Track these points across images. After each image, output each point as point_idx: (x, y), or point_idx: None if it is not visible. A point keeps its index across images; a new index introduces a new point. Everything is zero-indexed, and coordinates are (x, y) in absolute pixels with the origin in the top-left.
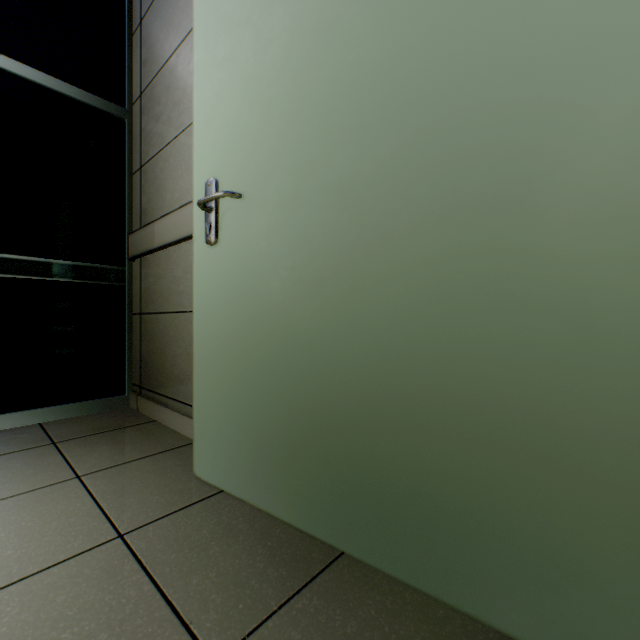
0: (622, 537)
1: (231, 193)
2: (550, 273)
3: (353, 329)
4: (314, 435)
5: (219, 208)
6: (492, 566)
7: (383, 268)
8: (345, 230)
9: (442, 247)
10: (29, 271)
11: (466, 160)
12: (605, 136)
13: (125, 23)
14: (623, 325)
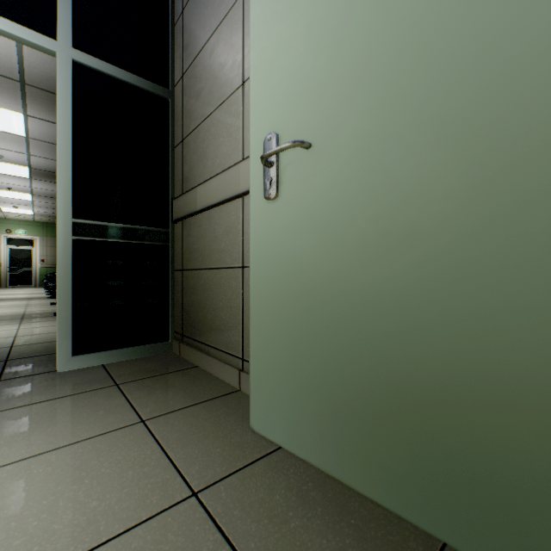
0: None
1: (302, 142)
2: None
3: (469, 286)
4: (407, 406)
5: (279, 162)
6: None
7: (521, 211)
8: (456, 170)
9: None
10: (94, 233)
11: None
12: None
13: (169, 15)
14: None
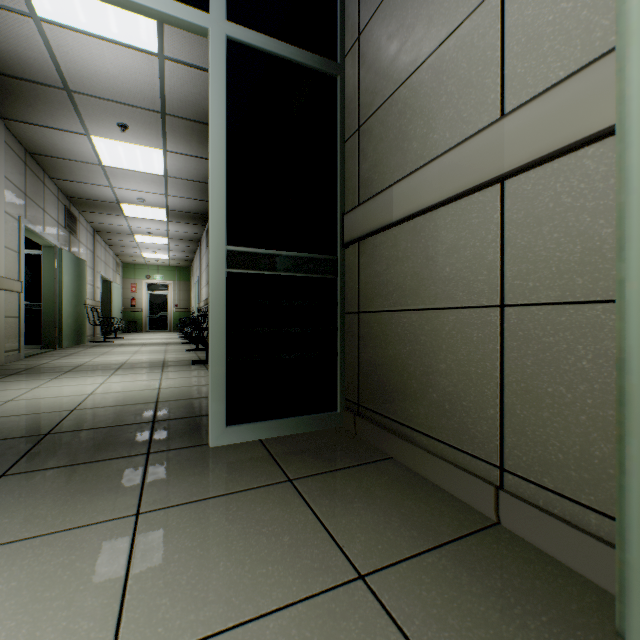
0: None
1: None
2: None
3: None
4: None
5: None
6: None
7: None
8: None
9: None
10: (250, 264)
11: None
12: None
13: None
14: None
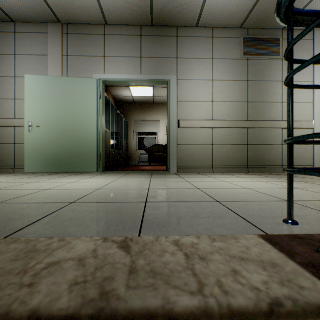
0: (83, 161)
1: (38, 126)
2: (79, 142)
3: (60, 146)
4: (54, 159)
5: (33, 126)
6: (75, 167)
7: (64, 140)
8: (59, 135)
9: (70, 138)
10: None
11: (72, 131)
12: (82, 132)
13: None
14: (83, 146)
